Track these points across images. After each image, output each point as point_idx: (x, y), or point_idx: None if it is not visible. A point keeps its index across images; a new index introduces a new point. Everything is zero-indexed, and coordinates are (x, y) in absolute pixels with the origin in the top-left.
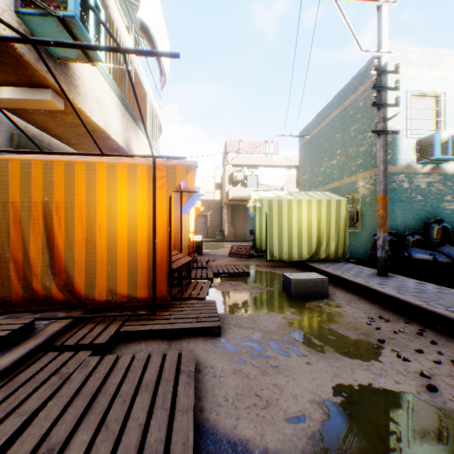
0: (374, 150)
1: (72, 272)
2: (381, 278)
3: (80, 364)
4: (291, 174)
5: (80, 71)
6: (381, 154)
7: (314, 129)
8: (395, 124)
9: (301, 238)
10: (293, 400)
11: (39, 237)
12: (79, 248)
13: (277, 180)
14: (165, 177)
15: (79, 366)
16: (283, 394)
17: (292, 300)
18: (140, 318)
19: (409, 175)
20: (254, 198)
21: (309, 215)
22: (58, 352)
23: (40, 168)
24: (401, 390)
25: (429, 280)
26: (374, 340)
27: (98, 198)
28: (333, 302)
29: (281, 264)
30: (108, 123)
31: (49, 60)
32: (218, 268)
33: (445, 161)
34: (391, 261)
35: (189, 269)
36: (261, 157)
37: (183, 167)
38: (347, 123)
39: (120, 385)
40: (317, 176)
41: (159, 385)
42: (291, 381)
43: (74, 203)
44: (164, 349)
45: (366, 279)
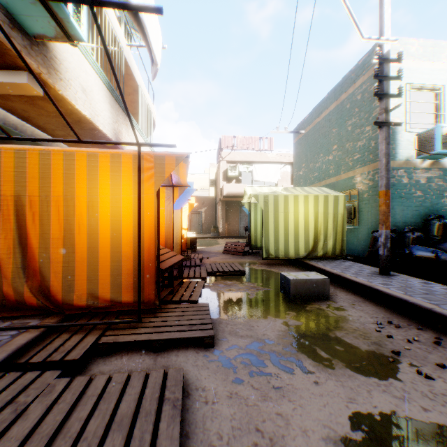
0: (373, 145)
1: (48, 274)
2: (383, 277)
3: (43, 390)
4: (286, 170)
5: (62, 54)
6: (383, 147)
7: (309, 124)
8: (394, 118)
9: (297, 235)
10: (302, 437)
11: (10, 234)
12: (56, 247)
13: (271, 176)
14: (153, 168)
15: (41, 392)
16: (290, 428)
17: (291, 302)
18: (123, 326)
19: (408, 170)
20: (249, 194)
21: (306, 211)
22: (20, 373)
23: (11, 157)
24: (432, 421)
25: (434, 279)
26: (387, 352)
27: (77, 192)
28: (335, 304)
29: (277, 261)
30: (96, 113)
31: (23, 38)
32: (212, 266)
33: (445, 155)
34: (391, 259)
35: (181, 268)
36: (255, 154)
37: (173, 157)
38: (343, 118)
39: (90, 416)
40: (312, 172)
41: (137, 421)
42: (299, 408)
43: (50, 196)
44: (148, 364)
45: (368, 278)
